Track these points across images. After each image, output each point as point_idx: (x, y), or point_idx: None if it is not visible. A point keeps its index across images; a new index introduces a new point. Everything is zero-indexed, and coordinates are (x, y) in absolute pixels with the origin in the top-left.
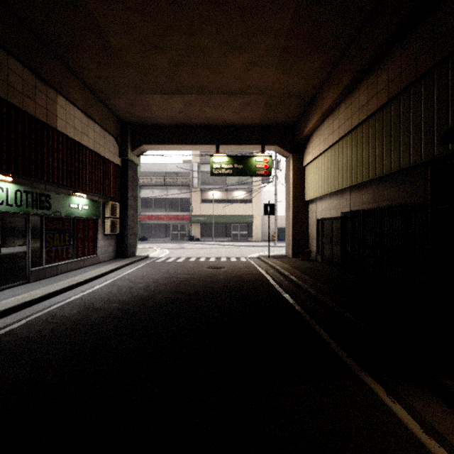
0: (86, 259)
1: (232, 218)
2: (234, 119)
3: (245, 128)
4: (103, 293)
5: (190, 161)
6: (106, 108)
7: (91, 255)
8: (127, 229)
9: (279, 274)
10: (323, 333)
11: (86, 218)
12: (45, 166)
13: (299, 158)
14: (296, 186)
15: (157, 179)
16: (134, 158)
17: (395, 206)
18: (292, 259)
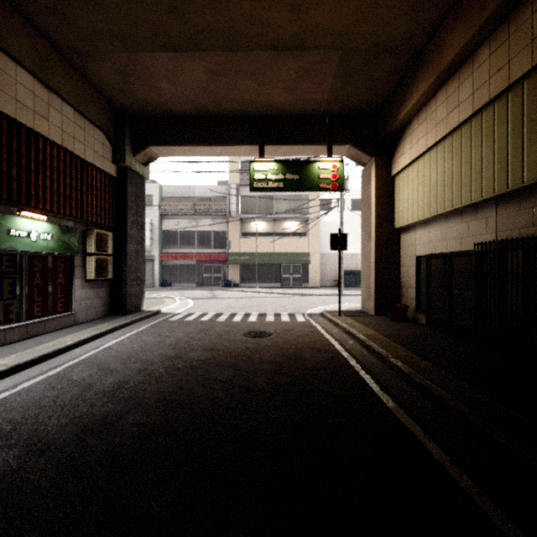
0: (48, 320)
1: (281, 257)
2: (286, 103)
3: (302, 120)
4: (20, 405)
5: (227, 182)
6: (85, 81)
7: (60, 313)
8: (126, 272)
9: (366, 352)
10: None
11: (48, 254)
12: None
13: (385, 163)
14: (381, 207)
15: (183, 206)
16: (138, 167)
17: None
18: (376, 318)
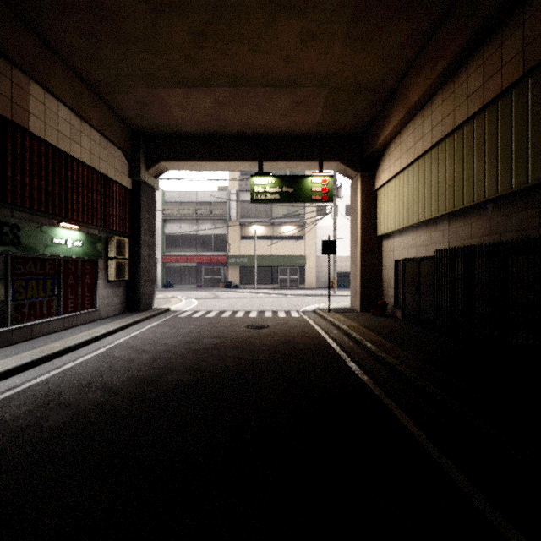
0: (79, 315)
1: (279, 260)
2: (282, 126)
3: (297, 139)
4: (85, 371)
5: (227, 188)
6: (108, 109)
7: (87, 309)
8: (140, 273)
9: (346, 338)
10: (452, 468)
11: (79, 258)
12: (10, 182)
13: (369, 178)
14: (366, 216)
15: (185, 211)
16: (150, 180)
17: (534, 239)
18: (361, 314)
